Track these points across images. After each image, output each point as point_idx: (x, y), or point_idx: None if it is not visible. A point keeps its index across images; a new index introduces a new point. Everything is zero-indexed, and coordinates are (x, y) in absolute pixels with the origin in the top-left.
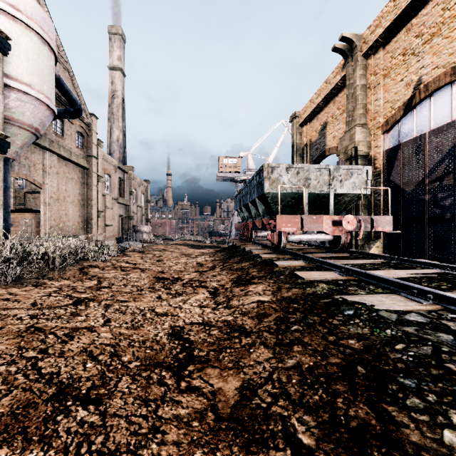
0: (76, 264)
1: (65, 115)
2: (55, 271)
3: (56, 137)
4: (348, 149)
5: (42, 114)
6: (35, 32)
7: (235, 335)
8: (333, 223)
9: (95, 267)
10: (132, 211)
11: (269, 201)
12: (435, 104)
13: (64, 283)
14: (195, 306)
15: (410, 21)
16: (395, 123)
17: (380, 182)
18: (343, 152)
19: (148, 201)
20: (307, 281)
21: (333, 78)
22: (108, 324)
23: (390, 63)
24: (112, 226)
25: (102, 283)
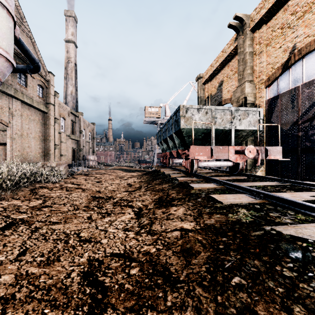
0: (29, 186)
1: (26, 71)
2: (7, 192)
3: (20, 88)
4: (240, 99)
5: (1, 65)
6: None
7: (158, 283)
8: (236, 152)
9: (44, 188)
10: (81, 145)
11: (184, 135)
12: (306, 64)
13: (12, 203)
14: (120, 229)
15: (286, 3)
16: (275, 79)
17: (264, 123)
18: (236, 101)
19: (94, 138)
20: (226, 206)
21: (227, 48)
22: (20, 258)
23: (271, 35)
24: (66, 155)
25: (46, 202)
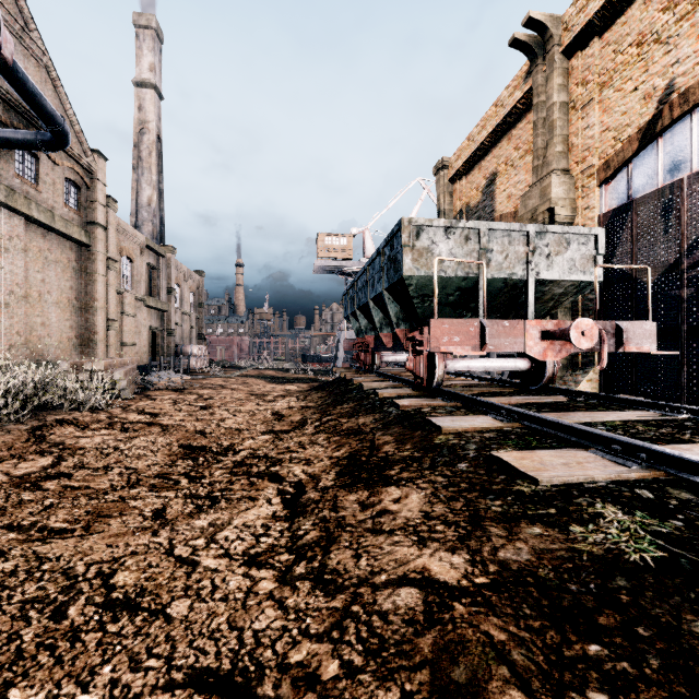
0: (30, 419)
1: (36, 144)
2: None
3: (23, 185)
4: (538, 214)
5: None
6: None
7: None
8: (544, 335)
9: (68, 424)
10: (172, 322)
11: (411, 293)
12: None
13: None
14: (234, 559)
15: None
16: (623, 166)
17: None
18: (529, 218)
19: (202, 305)
20: (550, 491)
21: (508, 97)
22: None
23: (613, 61)
24: (136, 345)
25: (62, 463)
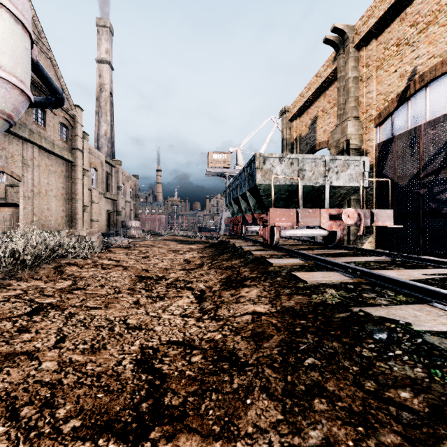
0: (52, 262)
1: (46, 105)
2: (25, 270)
3: (37, 128)
4: (340, 143)
5: (15, 99)
6: (7, 9)
7: (224, 368)
8: (331, 217)
9: (73, 265)
10: (120, 207)
11: (261, 193)
12: (431, 95)
13: (33, 284)
14: (176, 315)
15: (404, 11)
16: (388, 116)
17: (373, 176)
18: (335, 145)
19: (137, 196)
20: (310, 285)
21: (323, 71)
22: (59, 346)
23: (383, 54)
24: (99, 221)
25: (77, 283)
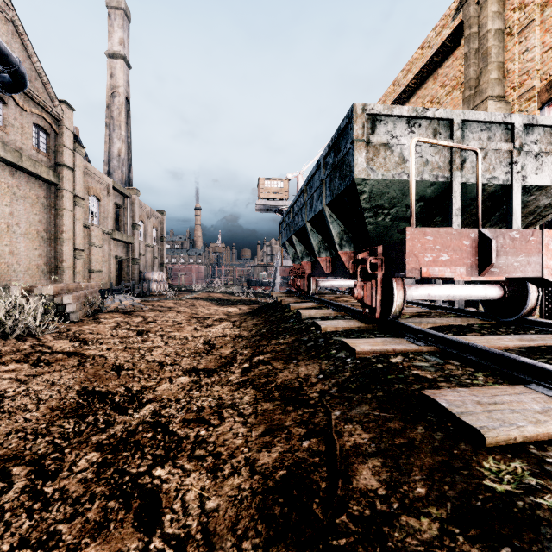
0: None
1: None
2: None
3: None
4: None
5: None
6: None
7: None
8: None
9: None
10: (136, 252)
11: (363, 204)
12: None
13: None
14: None
15: None
16: None
17: None
18: None
19: (163, 239)
20: None
21: (435, 37)
22: None
23: None
24: (104, 272)
25: None
